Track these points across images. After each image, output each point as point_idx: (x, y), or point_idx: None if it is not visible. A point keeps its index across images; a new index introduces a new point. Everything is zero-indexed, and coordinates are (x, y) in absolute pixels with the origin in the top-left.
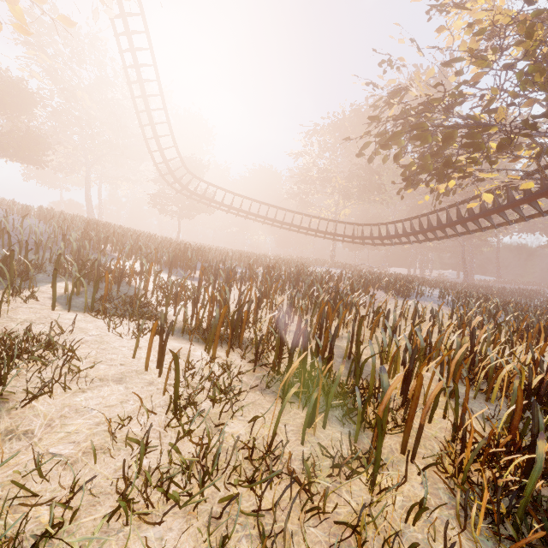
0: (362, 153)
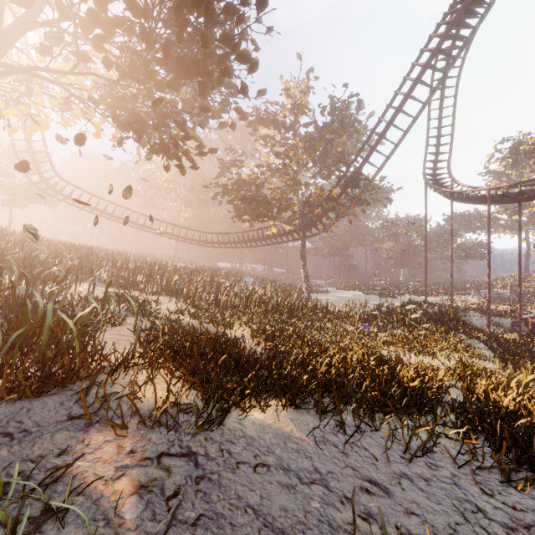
0: (216, 198)
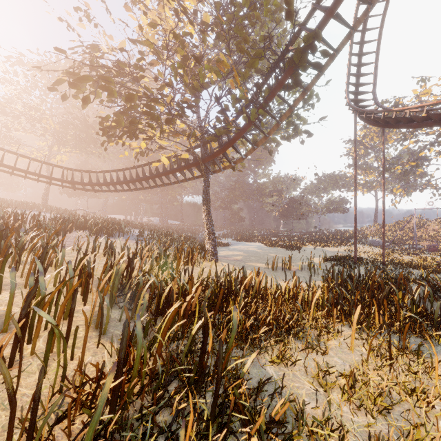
0: (56, 89)
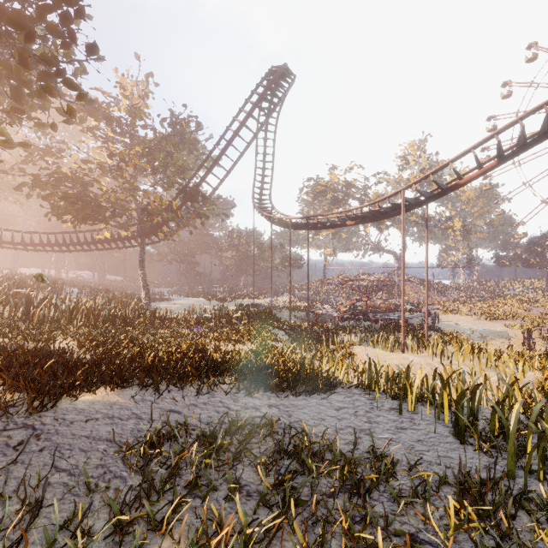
0: (21, 189)
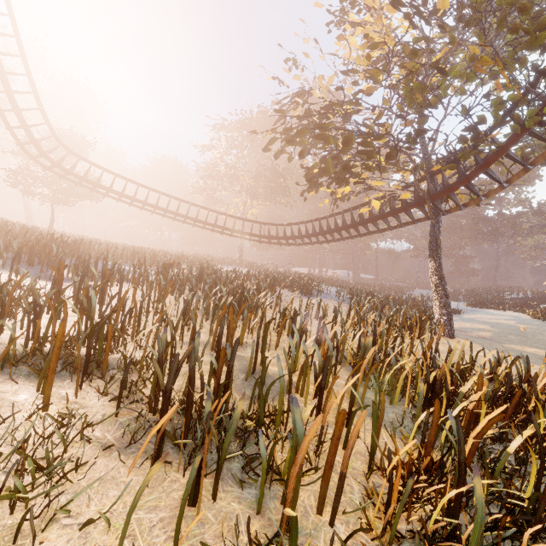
0: (269, 148)
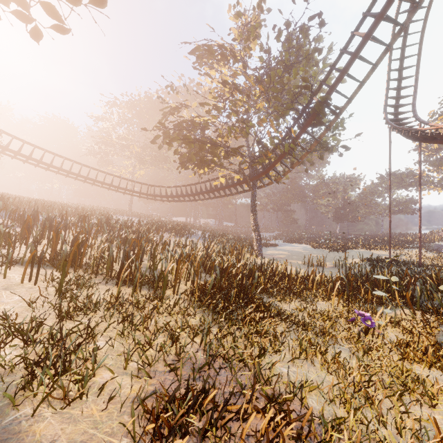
0: (155, 142)
